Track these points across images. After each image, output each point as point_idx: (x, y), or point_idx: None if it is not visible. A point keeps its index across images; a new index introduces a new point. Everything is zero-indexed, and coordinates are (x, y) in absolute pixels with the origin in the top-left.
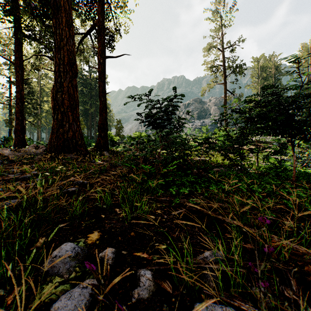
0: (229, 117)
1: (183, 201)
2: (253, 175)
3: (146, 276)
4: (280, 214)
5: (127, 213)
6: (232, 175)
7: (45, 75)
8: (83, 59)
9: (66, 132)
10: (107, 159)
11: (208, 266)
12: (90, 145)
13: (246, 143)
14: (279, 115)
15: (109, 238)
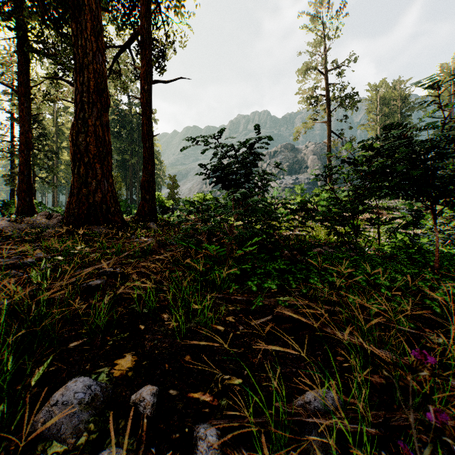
0: (337, 171)
1: (269, 302)
2: (374, 258)
3: (209, 440)
4: (419, 321)
5: (180, 323)
6: (342, 259)
7: (65, 109)
8: (120, 86)
9: (92, 194)
10: (153, 234)
11: (312, 420)
12: (131, 212)
13: (362, 210)
14: (413, 168)
15: (149, 366)
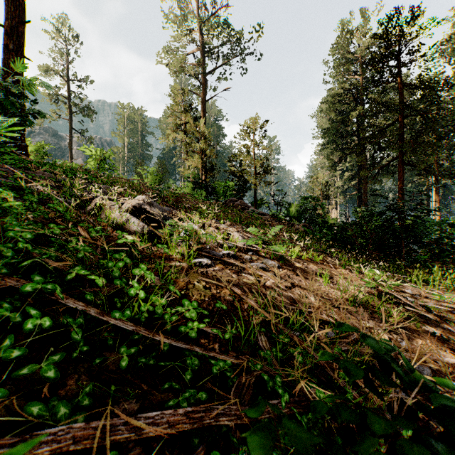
0: None
1: None
2: None
3: None
4: None
5: None
6: None
7: None
8: None
9: None
10: None
11: None
12: None
13: None
14: None
15: None
